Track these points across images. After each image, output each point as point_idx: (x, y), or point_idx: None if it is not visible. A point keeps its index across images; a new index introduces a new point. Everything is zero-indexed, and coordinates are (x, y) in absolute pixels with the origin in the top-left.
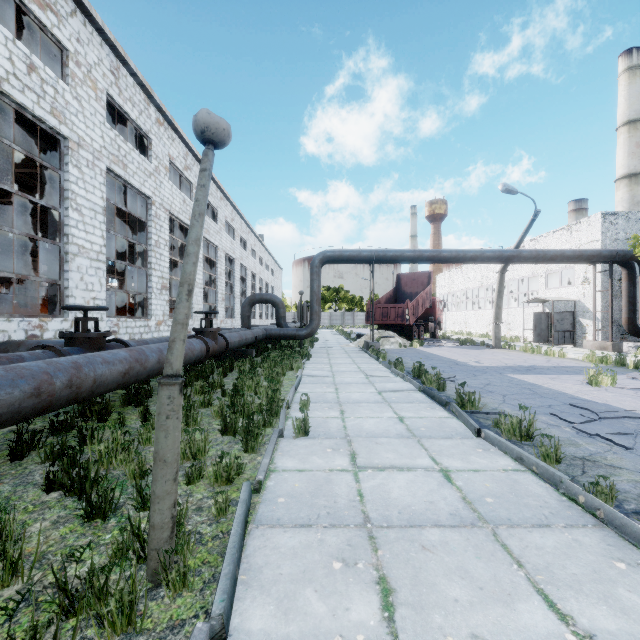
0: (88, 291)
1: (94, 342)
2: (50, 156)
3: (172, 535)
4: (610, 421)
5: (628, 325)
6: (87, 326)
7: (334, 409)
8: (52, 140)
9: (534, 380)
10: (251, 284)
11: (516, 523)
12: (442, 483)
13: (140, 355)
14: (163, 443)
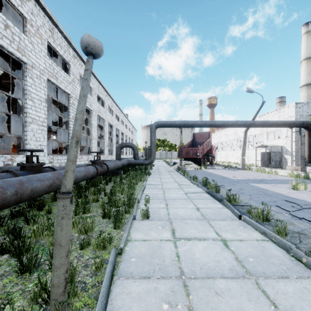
0: (37, 141)
1: (35, 168)
2: (18, 72)
3: (65, 290)
4: (308, 210)
5: (308, 158)
6: (32, 160)
7: (162, 203)
8: (18, 64)
9: (264, 187)
10: (121, 138)
11: (268, 275)
12: (223, 248)
13: (59, 175)
14: (59, 234)
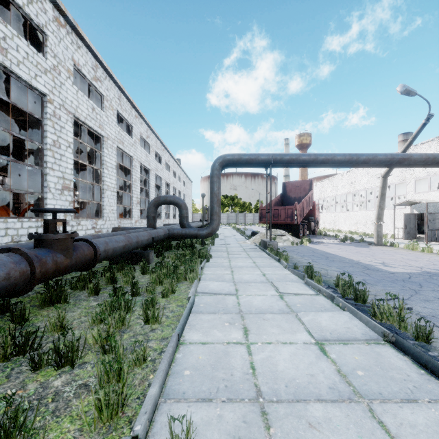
0: None
1: None
2: None
3: None
4: None
5: None
6: None
7: None
8: None
9: None
10: (166, 191)
11: None
12: None
13: None
14: None
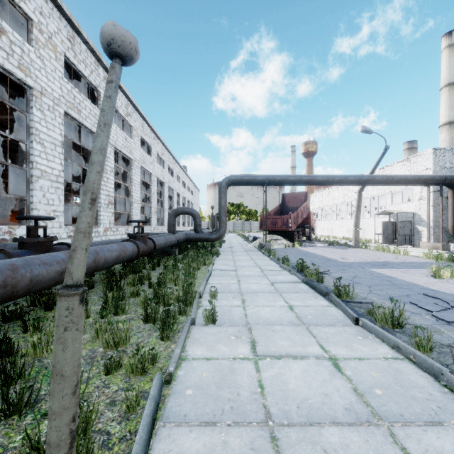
0: (49, 205)
1: (42, 245)
2: (20, 102)
3: (70, 451)
4: None
5: (453, 231)
6: (36, 232)
7: (237, 298)
8: (21, 90)
9: (390, 273)
10: (176, 201)
11: (409, 420)
12: (333, 372)
13: None
14: (60, 356)
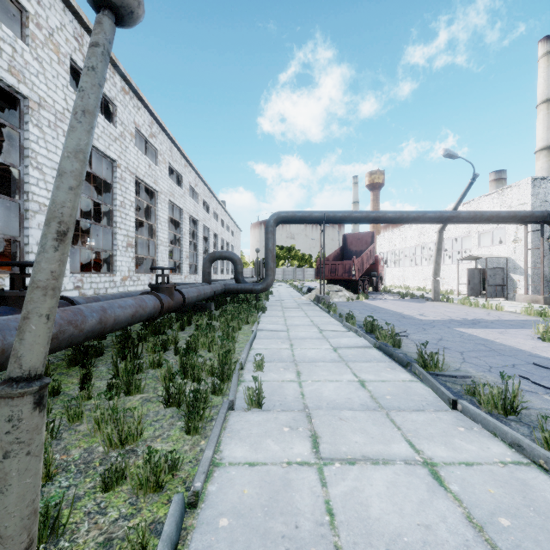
0: None
1: None
2: (12, 116)
3: None
4: None
5: None
6: (22, 283)
7: (290, 370)
8: (13, 100)
9: (484, 335)
10: (213, 243)
11: None
12: (432, 487)
13: (75, 316)
14: None
